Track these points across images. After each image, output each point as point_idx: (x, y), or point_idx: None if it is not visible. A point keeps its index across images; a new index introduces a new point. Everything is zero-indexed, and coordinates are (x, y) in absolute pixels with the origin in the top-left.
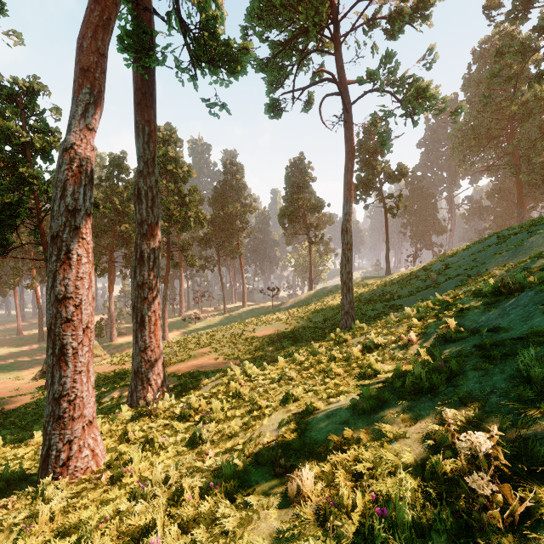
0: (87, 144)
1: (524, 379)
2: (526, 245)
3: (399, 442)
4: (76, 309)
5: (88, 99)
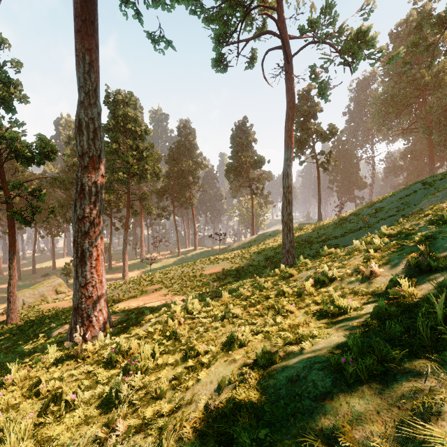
0: None
1: None
2: None
3: None
4: None
5: None
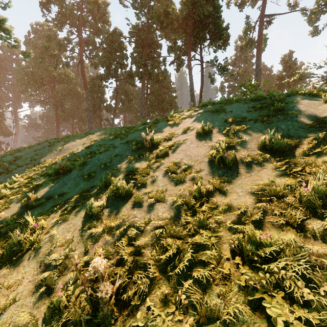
0: None
1: (89, 216)
2: (65, 148)
3: (9, 310)
4: None
5: None
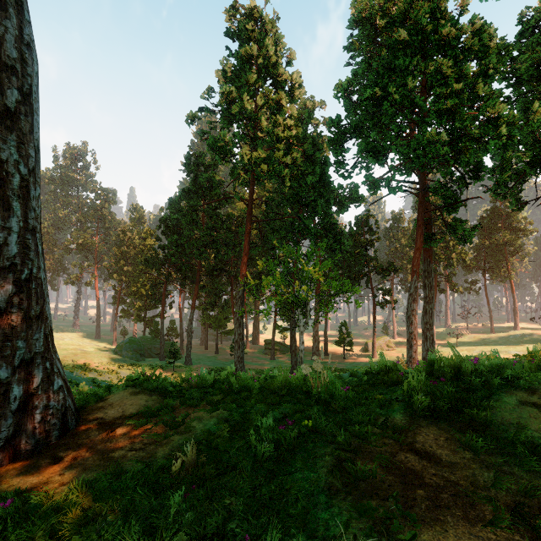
0: (415, 291)
1: None
2: None
3: None
4: (414, 336)
5: (415, 279)
